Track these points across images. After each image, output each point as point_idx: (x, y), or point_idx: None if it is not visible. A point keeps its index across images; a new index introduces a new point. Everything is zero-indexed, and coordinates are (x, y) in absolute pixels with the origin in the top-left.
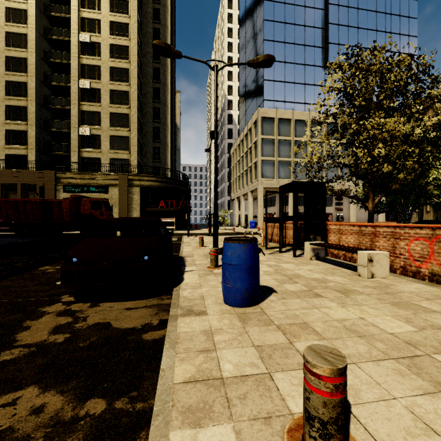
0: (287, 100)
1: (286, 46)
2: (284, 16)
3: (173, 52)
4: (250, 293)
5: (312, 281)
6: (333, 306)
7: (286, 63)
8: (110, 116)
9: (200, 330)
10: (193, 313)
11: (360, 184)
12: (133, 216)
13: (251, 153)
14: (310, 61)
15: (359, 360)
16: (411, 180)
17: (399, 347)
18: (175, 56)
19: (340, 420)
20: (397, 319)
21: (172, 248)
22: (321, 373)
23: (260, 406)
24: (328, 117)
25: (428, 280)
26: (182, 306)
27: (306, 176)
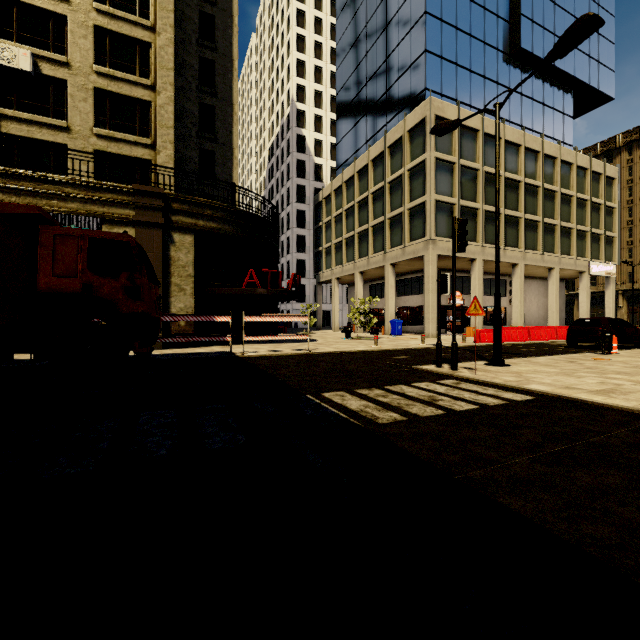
0: (460, 100)
1: None
2: None
3: None
4: None
5: None
6: None
7: (459, 31)
8: (96, 36)
9: None
10: None
11: (563, 259)
12: (175, 306)
13: (404, 188)
14: (491, 39)
15: None
16: None
17: None
18: None
19: None
20: None
21: None
22: None
23: None
24: None
25: None
26: None
27: None
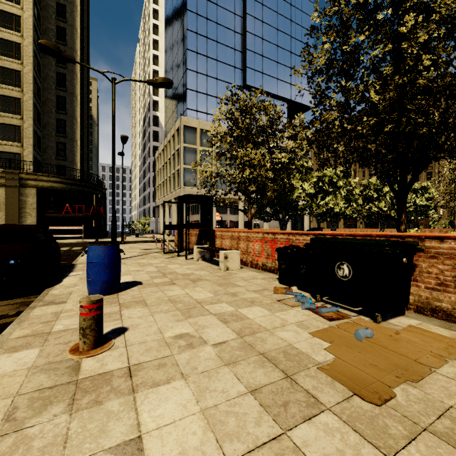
0: (210, 113)
1: (209, 60)
2: (207, 31)
3: (64, 55)
4: (108, 284)
5: (180, 275)
6: (176, 289)
7: (209, 77)
8: None
9: (52, 312)
10: (53, 303)
11: None
12: (26, 222)
13: (174, 160)
14: (230, 80)
15: (157, 313)
16: (275, 198)
17: (190, 305)
18: (67, 60)
19: (92, 326)
20: (210, 292)
21: (59, 255)
22: (83, 304)
23: (67, 339)
24: (218, 141)
25: (261, 269)
26: (45, 300)
27: (205, 189)
